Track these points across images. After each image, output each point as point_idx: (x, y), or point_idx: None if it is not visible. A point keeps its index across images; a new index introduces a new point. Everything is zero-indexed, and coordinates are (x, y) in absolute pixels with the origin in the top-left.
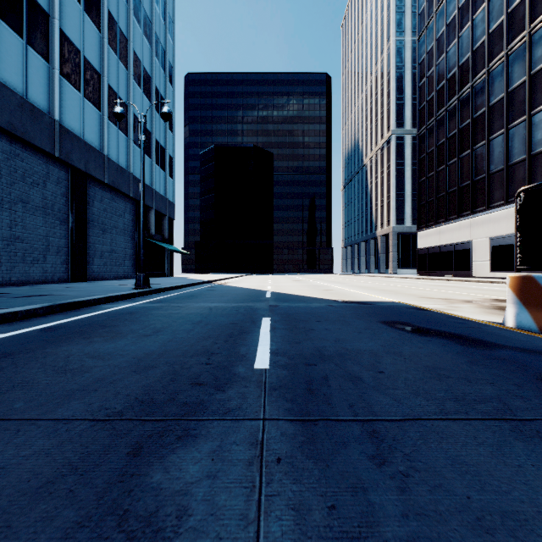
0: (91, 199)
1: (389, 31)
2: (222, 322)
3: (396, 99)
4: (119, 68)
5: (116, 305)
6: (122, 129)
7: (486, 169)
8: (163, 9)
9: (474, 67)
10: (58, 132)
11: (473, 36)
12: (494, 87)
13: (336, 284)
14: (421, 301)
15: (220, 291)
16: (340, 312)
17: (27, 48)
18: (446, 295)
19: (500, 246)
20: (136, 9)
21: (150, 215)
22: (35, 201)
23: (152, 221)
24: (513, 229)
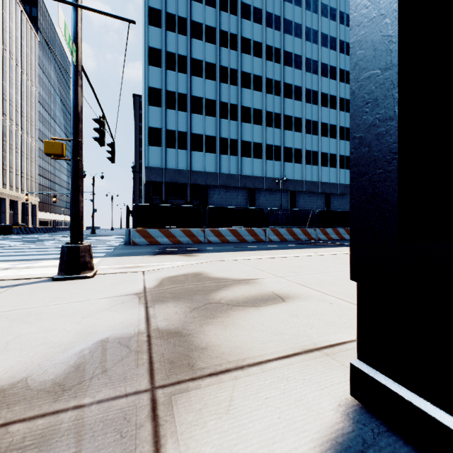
0: None
1: None
2: None
3: None
4: None
5: None
6: None
7: None
8: None
9: None
10: None
11: None
12: None
13: None
14: None
15: None
16: None
17: (345, 170)
18: None
19: None
20: None
21: None
22: (347, 208)
23: None
24: None
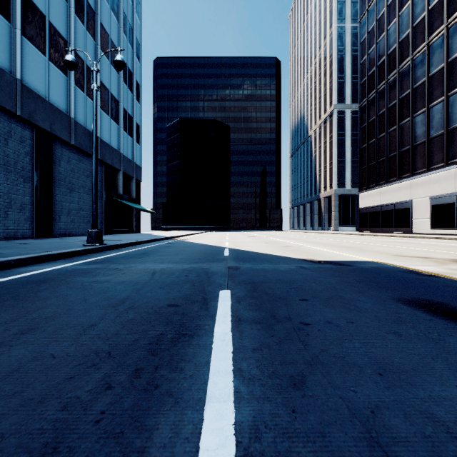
0: (58, 159)
1: (332, 19)
2: (156, 301)
3: (338, 78)
4: (87, 38)
5: (42, 267)
6: (89, 96)
7: (426, 134)
8: None
9: (414, 41)
10: (19, 91)
11: (413, 14)
12: (434, 59)
13: (291, 240)
14: (402, 260)
15: (177, 248)
16: (324, 280)
17: None
18: (417, 252)
19: (439, 204)
20: None
21: (118, 177)
22: None
23: (120, 182)
24: (453, 189)
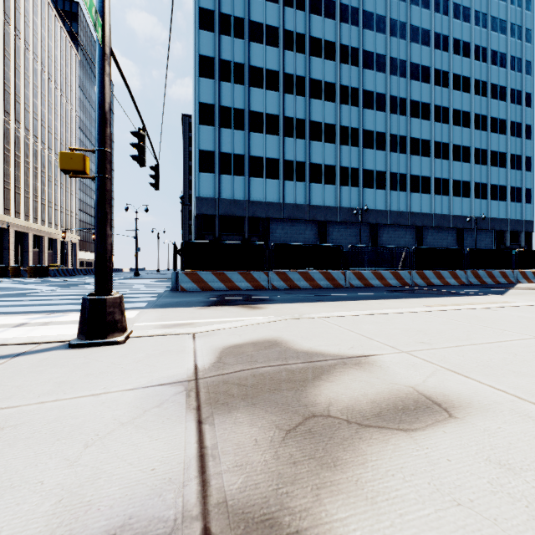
0: (466, 237)
1: None
2: None
3: None
4: (481, 169)
5: None
6: (483, 198)
7: None
8: (518, 98)
9: None
10: (451, 219)
11: None
12: None
13: None
14: None
15: None
16: None
17: (442, 197)
18: None
19: None
20: (493, 126)
21: (505, 235)
22: (444, 245)
23: (507, 238)
24: None
